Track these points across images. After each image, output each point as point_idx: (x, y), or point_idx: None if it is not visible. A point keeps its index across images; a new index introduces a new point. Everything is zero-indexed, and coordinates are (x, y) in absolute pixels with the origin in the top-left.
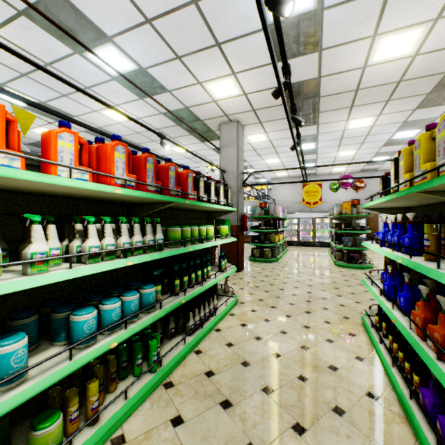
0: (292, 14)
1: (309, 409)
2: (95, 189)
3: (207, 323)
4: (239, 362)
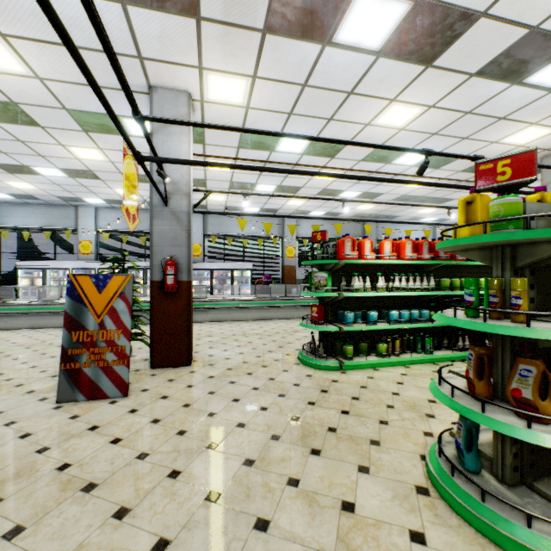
0: None
1: None
2: (397, 263)
3: None
4: None
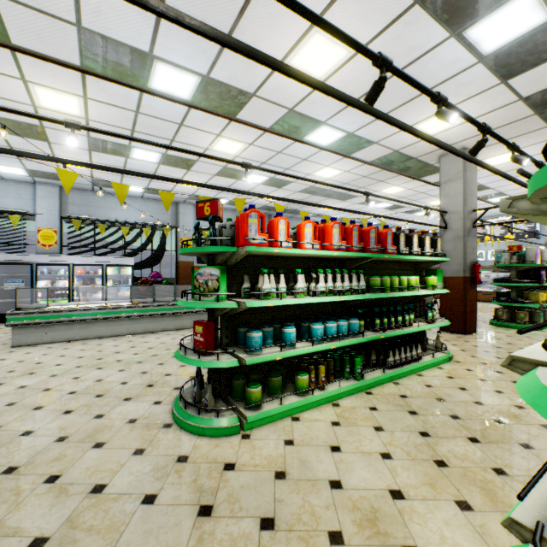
0: (515, 36)
1: (492, 436)
2: (323, 254)
3: (407, 365)
4: (434, 397)
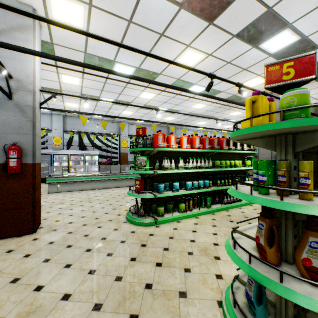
0: (285, 46)
1: None
2: (191, 150)
3: (234, 203)
4: (243, 216)
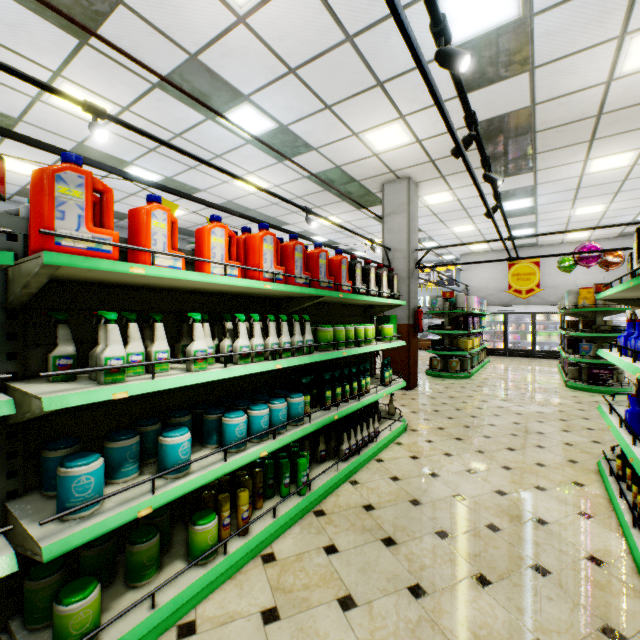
0: (484, 30)
1: (499, 563)
2: (247, 286)
3: (365, 450)
4: (407, 499)
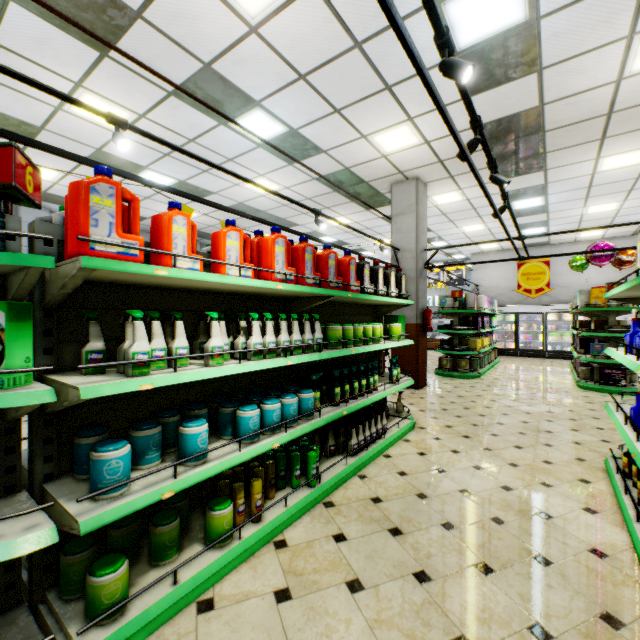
0: (491, 33)
1: (502, 553)
2: (260, 286)
3: (373, 446)
4: (413, 493)
